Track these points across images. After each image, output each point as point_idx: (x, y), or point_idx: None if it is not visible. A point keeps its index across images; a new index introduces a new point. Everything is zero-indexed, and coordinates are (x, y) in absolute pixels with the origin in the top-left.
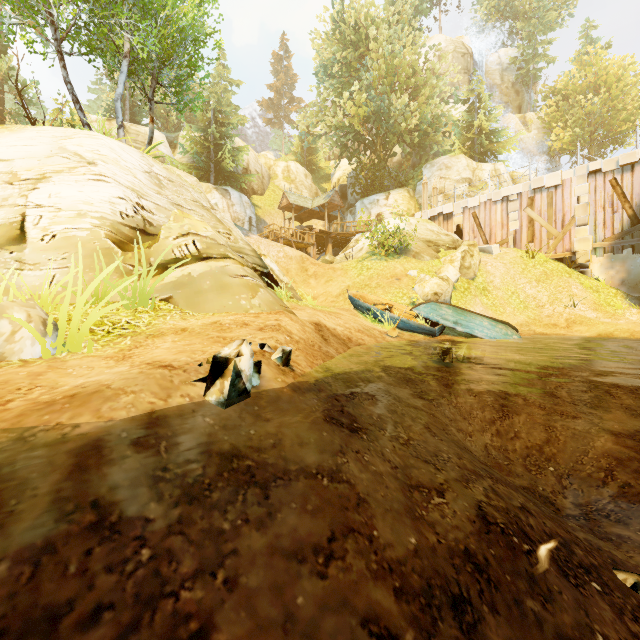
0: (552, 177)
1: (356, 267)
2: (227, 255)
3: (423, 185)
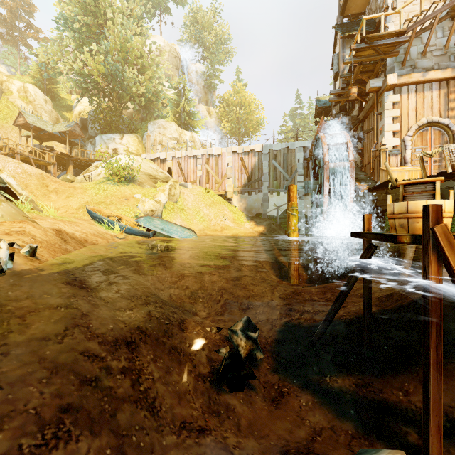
0: (217, 150)
1: (94, 188)
2: None
3: (147, 136)
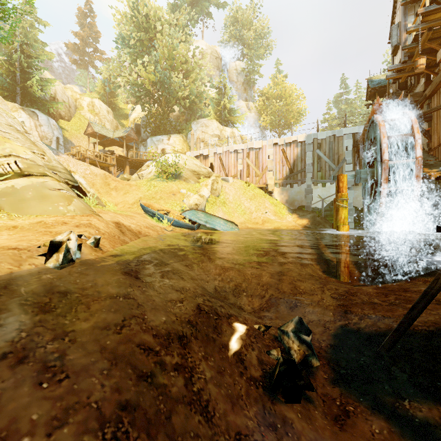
0: (258, 143)
1: (146, 185)
2: (46, 174)
3: (191, 135)
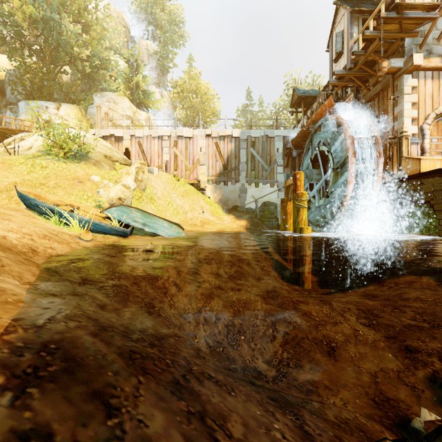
0: (188, 131)
1: (25, 163)
2: None
3: (97, 107)
